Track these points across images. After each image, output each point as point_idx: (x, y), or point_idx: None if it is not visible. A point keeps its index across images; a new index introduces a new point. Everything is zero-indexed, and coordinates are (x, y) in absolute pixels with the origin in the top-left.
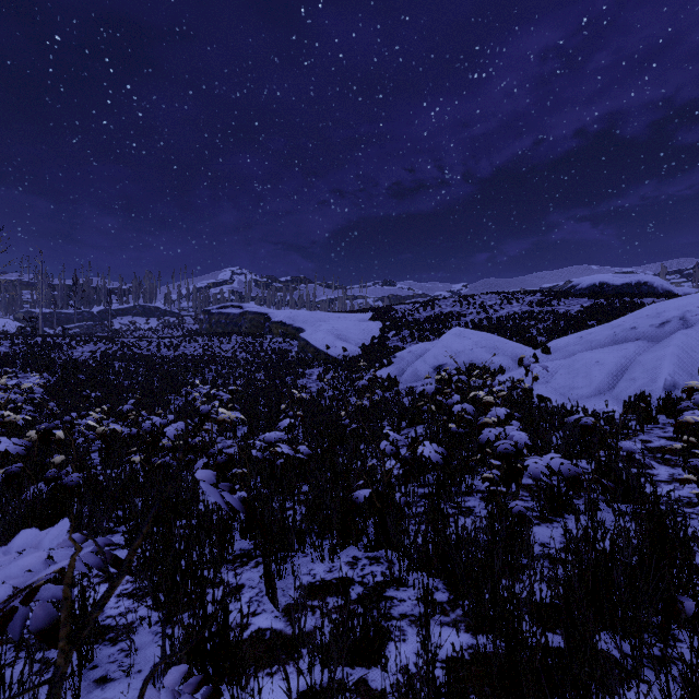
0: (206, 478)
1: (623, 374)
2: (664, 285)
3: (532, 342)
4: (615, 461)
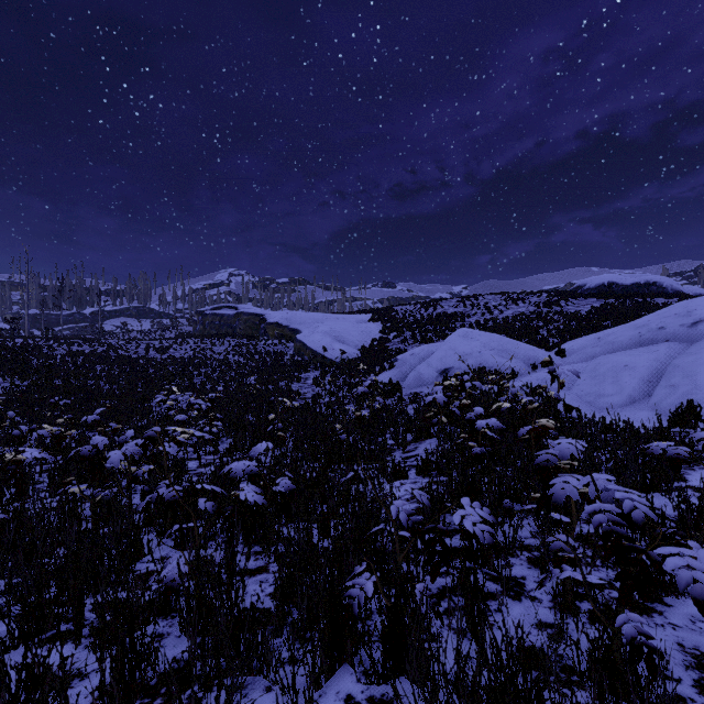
0: None
1: (657, 379)
2: (674, 285)
3: (544, 344)
4: None
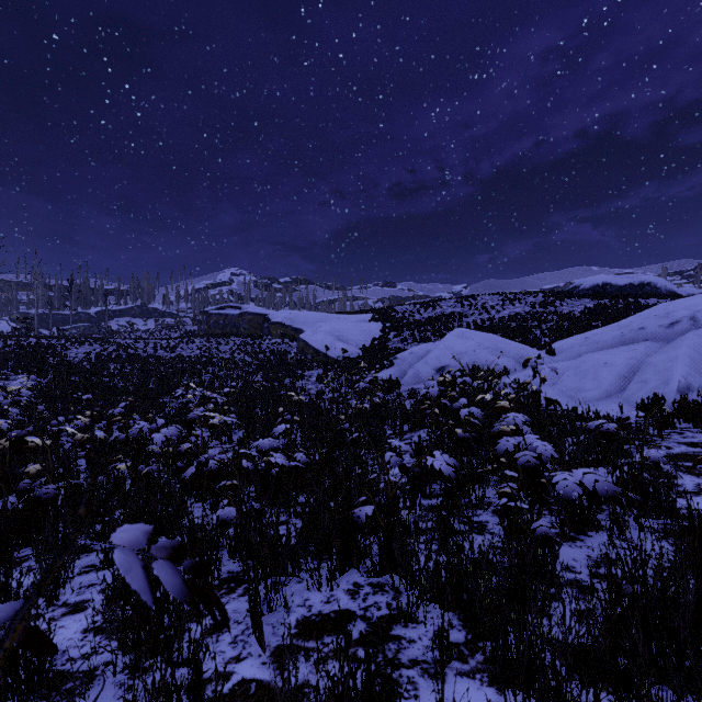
0: (129, 542)
1: (633, 375)
2: (667, 286)
3: (536, 343)
4: (641, 472)
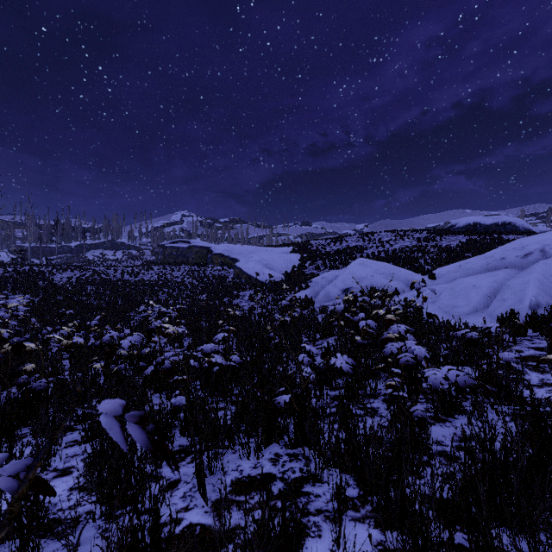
0: (111, 411)
1: (495, 295)
2: (524, 225)
3: (420, 270)
4: (496, 369)
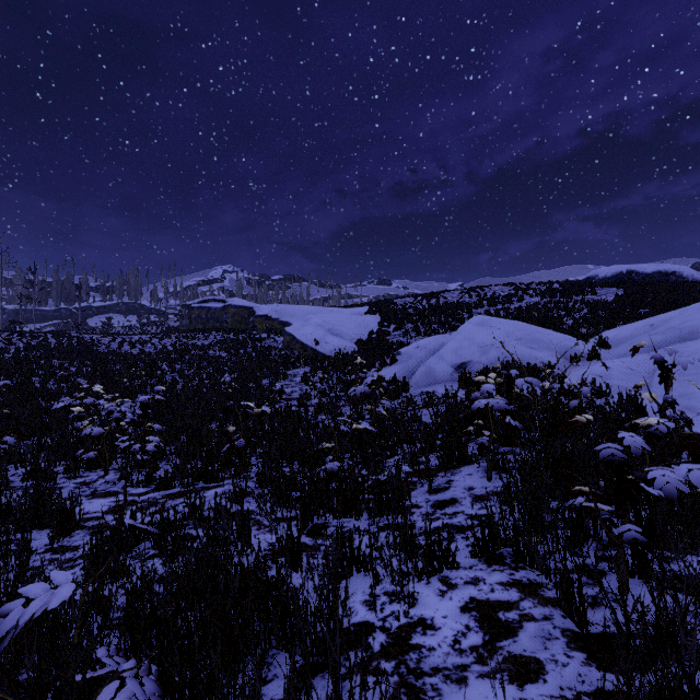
0: None
1: None
2: (695, 275)
3: (575, 334)
4: None
